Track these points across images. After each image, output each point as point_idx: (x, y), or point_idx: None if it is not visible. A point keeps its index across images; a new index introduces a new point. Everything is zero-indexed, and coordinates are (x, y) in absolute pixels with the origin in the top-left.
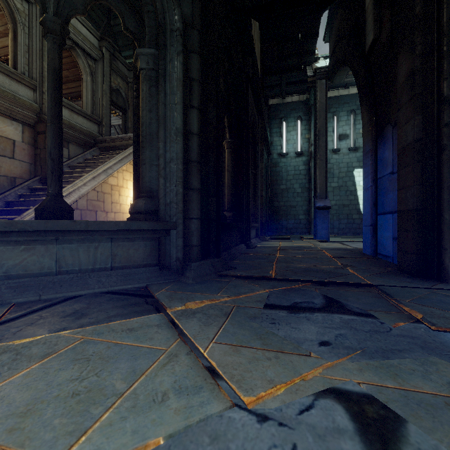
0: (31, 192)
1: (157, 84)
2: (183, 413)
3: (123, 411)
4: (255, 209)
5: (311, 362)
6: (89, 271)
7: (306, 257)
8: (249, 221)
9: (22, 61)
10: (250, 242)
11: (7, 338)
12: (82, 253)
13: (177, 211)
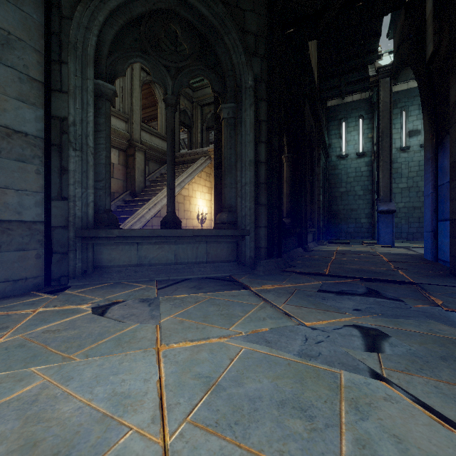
0: (125, 203)
1: (235, 128)
2: (275, 324)
3: (247, 321)
4: (312, 214)
5: (345, 316)
6: (193, 263)
7: (361, 260)
8: (306, 227)
9: (118, 101)
10: (307, 246)
11: (170, 295)
12: (189, 251)
13: (250, 221)
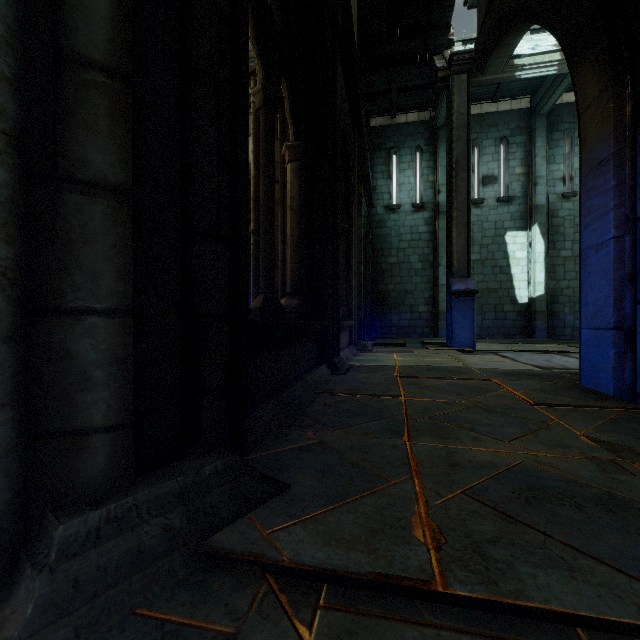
0: None
1: None
2: None
3: None
4: (348, 295)
5: None
6: None
7: (473, 406)
8: (337, 317)
9: None
10: (339, 359)
11: None
12: None
13: None
